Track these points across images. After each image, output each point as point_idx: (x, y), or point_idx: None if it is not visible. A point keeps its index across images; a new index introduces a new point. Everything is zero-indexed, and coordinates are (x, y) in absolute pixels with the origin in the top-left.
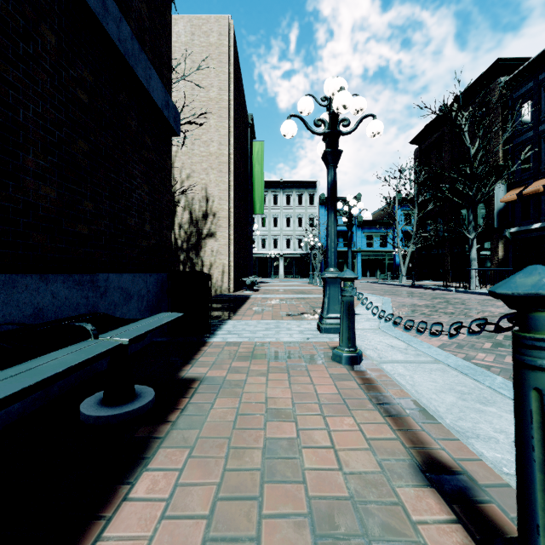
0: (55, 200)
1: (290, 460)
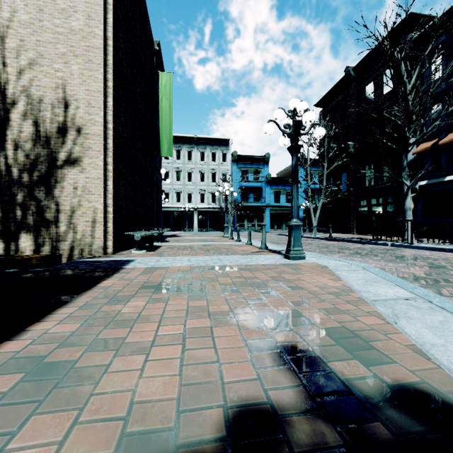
0: None
1: None
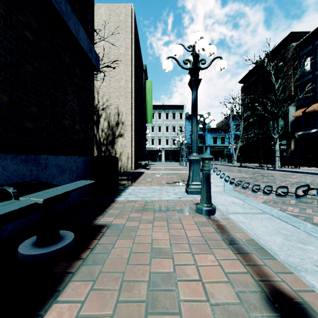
0: (7, 103)
1: (169, 291)
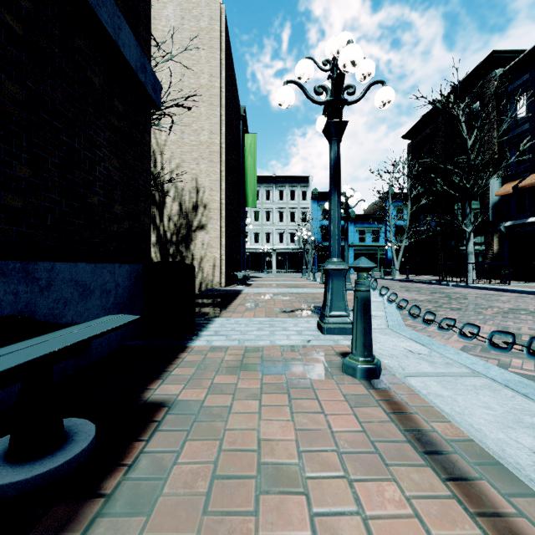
0: None
1: None
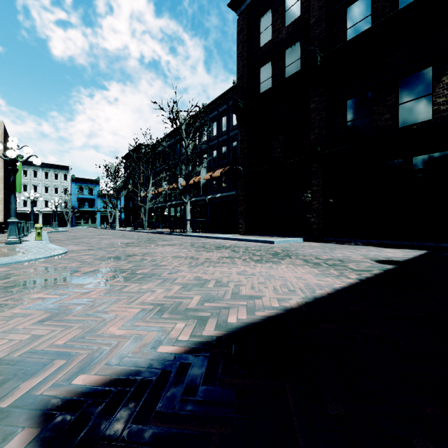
0: None
1: None
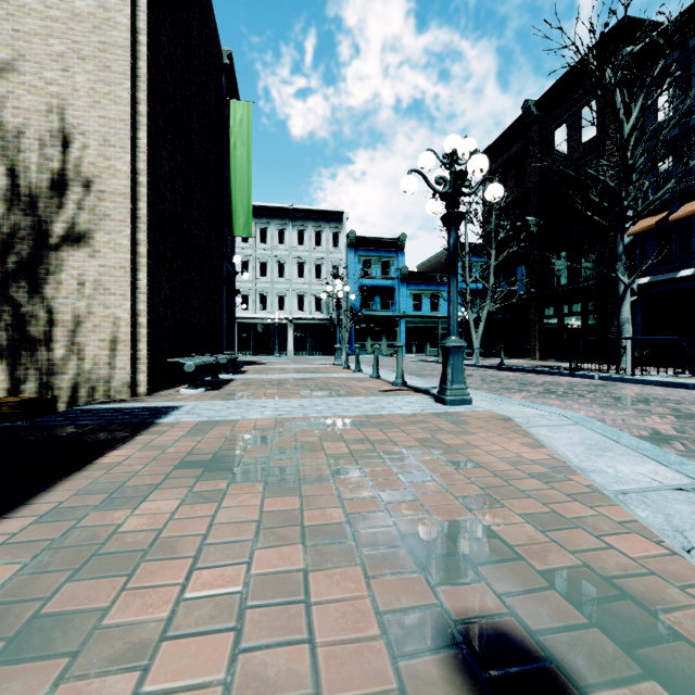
0: None
1: None
